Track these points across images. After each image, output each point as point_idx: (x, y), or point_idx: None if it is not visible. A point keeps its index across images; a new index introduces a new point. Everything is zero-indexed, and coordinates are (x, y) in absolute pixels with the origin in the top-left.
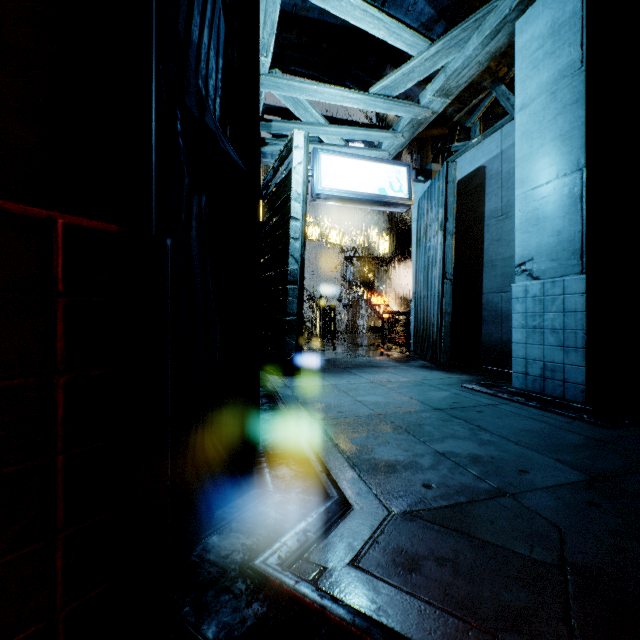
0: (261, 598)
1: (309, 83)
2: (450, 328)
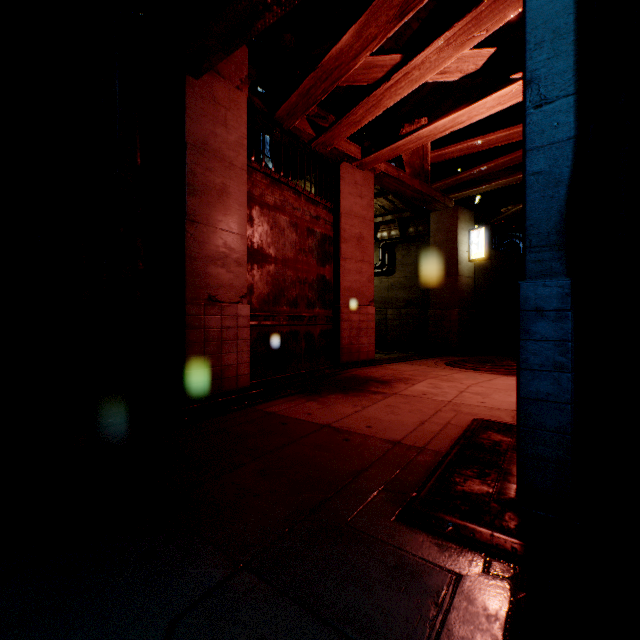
0: (512, 529)
1: None
2: None
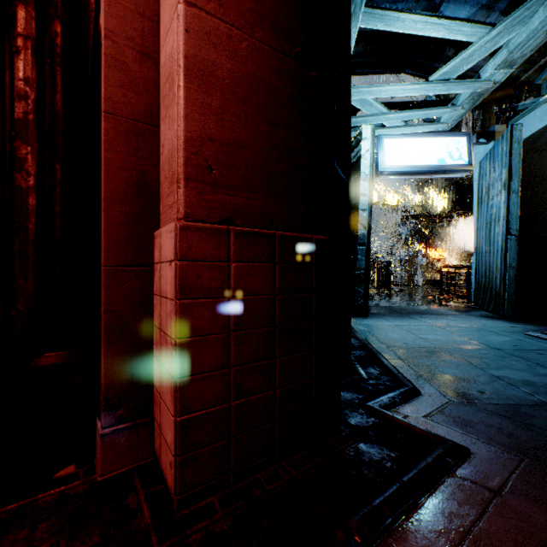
0: (374, 417)
1: (375, 86)
2: (515, 281)
